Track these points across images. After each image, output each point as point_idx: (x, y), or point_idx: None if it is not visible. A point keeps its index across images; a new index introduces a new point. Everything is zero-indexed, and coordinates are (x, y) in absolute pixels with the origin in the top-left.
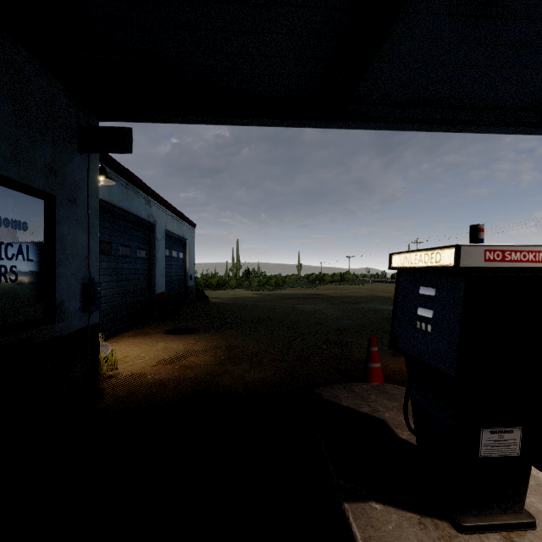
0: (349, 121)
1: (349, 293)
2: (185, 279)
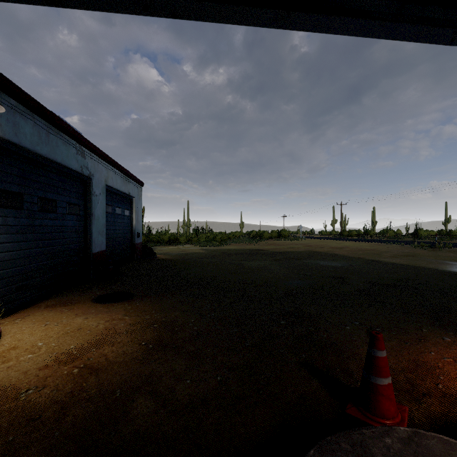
0: (327, 14)
1: (288, 248)
2: (131, 236)
